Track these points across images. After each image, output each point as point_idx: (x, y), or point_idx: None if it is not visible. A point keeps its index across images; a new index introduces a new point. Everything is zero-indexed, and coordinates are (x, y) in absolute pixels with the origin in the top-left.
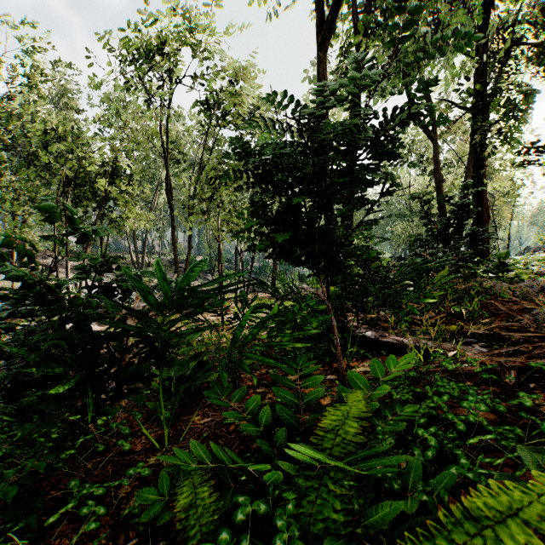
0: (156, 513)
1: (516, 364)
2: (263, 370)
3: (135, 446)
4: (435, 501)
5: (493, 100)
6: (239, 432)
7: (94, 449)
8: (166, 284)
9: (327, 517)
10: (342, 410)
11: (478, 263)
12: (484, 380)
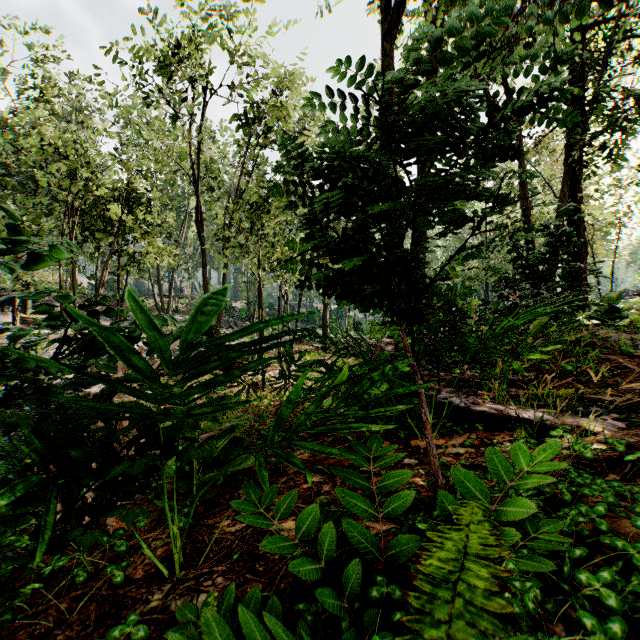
0: None
1: None
2: None
3: (135, 571)
4: None
5: (596, 106)
6: None
7: None
8: (161, 336)
9: None
10: (455, 541)
11: (584, 308)
12: (634, 471)
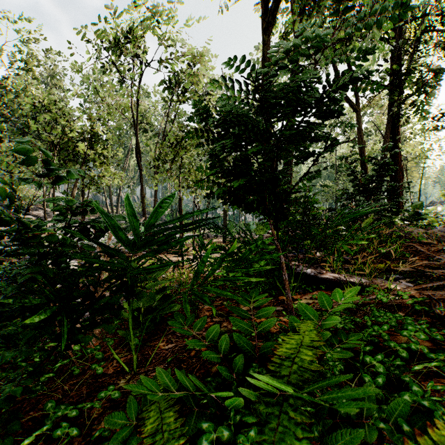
0: (124, 437)
1: (443, 297)
2: (218, 302)
3: (108, 369)
4: (393, 429)
5: (408, 77)
6: (199, 357)
7: (71, 371)
8: (134, 221)
9: (289, 444)
10: (296, 339)
11: (397, 212)
12: (414, 311)
